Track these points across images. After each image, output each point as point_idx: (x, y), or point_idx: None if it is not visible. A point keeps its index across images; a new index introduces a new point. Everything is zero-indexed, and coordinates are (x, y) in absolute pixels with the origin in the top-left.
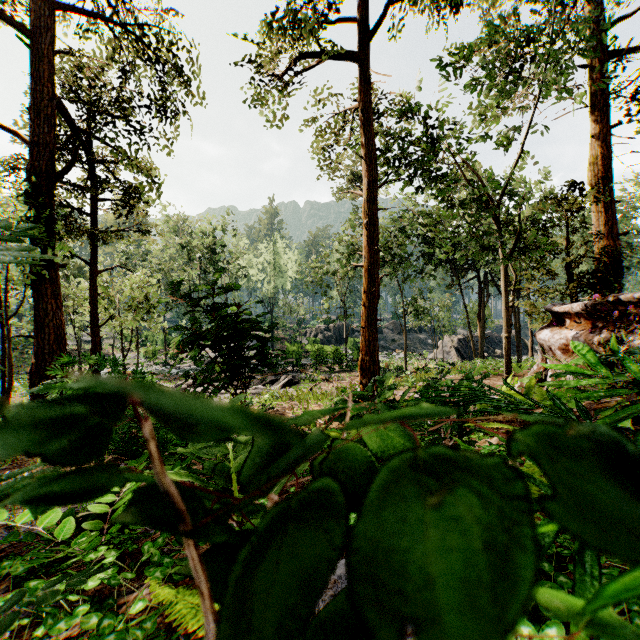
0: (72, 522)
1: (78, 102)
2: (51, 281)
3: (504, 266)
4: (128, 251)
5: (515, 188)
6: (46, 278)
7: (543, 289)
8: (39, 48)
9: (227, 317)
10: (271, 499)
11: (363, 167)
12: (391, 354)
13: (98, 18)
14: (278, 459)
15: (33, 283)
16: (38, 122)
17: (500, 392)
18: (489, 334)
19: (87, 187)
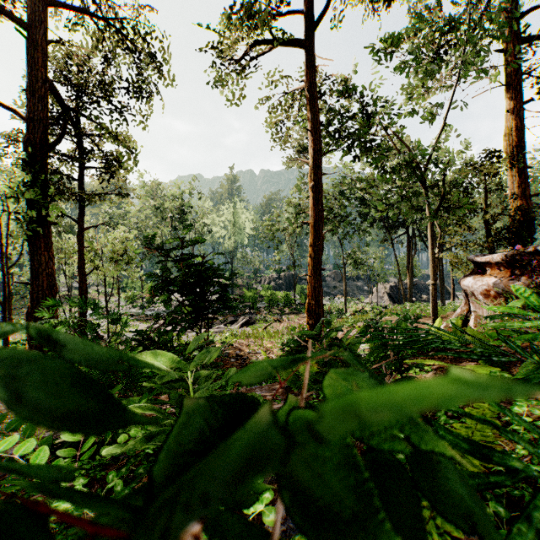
0: (46, 450)
1: (67, 85)
2: (44, 236)
3: (431, 223)
4: (111, 212)
5: (439, 157)
6: (40, 234)
7: (465, 243)
8: (34, 38)
9: (192, 266)
10: (185, 534)
11: (309, 138)
12: (333, 299)
13: (84, 13)
14: (199, 461)
15: (29, 238)
16: (33, 101)
17: (452, 334)
18: (416, 282)
19: (75, 157)
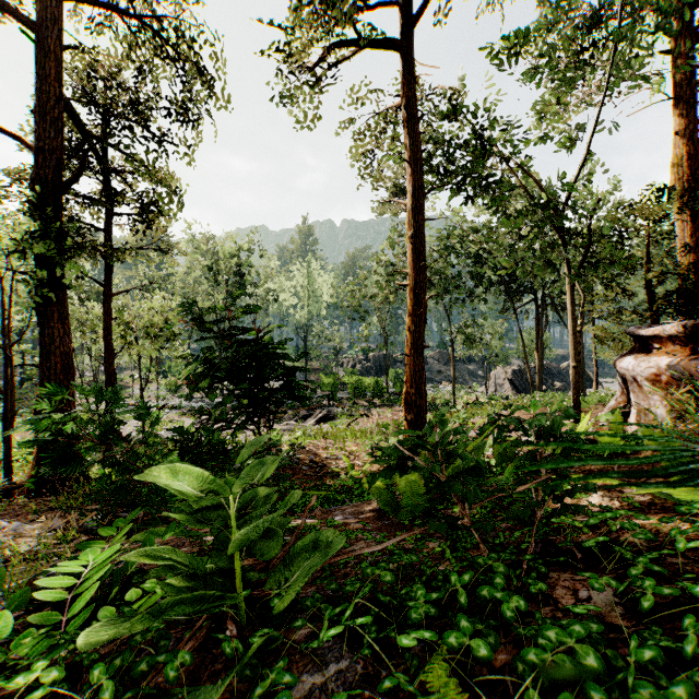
0: (10, 617)
1: (89, 105)
2: (58, 303)
3: (572, 285)
4: (149, 274)
5: (578, 200)
6: (52, 300)
7: (618, 311)
8: (44, 43)
9: (249, 341)
10: None
11: (408, 171)
12: (437, 387)
13: (110, 10)
14: None
15: (38, 306)
16: (43, 126)
17: None
18: (547, 365)
19: (100, 200)
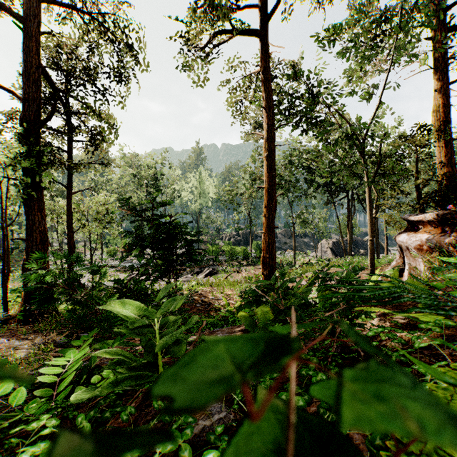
0: (24, 391)
1: (58, 70)
2: (37, 199)
3: (369, 187)
4: (96, 179)
5: (375, 132)
6: (34, 197)
7: (398, 204)
8: (29, 30)
9: (163, 224)
10: None
11: (264, 114)
12: (284, 253)
13: (71, 8)
14: None
15: (24, 200)
16: (28, 84)
17: (417, 286)
18: (355, 238)
19: (64, 132)
